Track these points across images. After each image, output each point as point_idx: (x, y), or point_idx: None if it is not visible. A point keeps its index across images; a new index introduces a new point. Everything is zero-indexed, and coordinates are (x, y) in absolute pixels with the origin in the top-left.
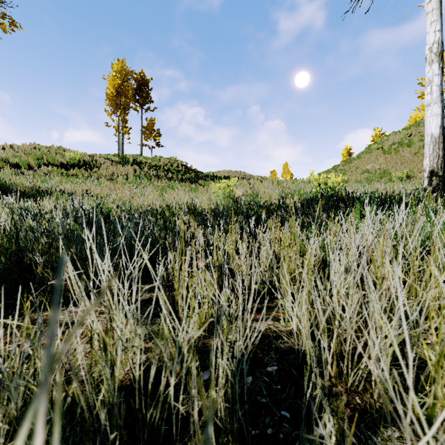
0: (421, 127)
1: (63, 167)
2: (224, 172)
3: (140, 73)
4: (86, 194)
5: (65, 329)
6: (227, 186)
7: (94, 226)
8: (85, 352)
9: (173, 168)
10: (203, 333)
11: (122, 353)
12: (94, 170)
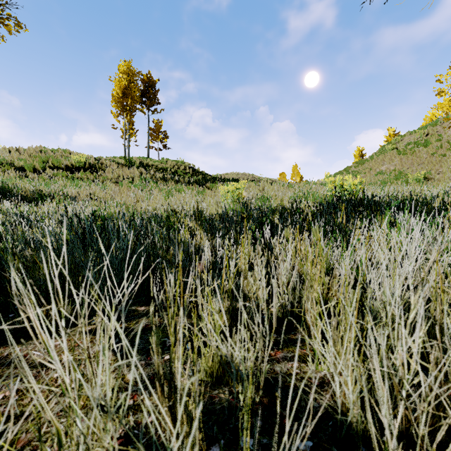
0: (439, 126)
1: (69, 170)
2: (232, 174)
3: (146, 74)
4: (90, 198)
5: (36, 372)
6: (235, 189)
7: (64, 247)
8: (55, 411)
9: (180, 171)
10: (210, 380)
11: (104, 413)
12: (99, 172)
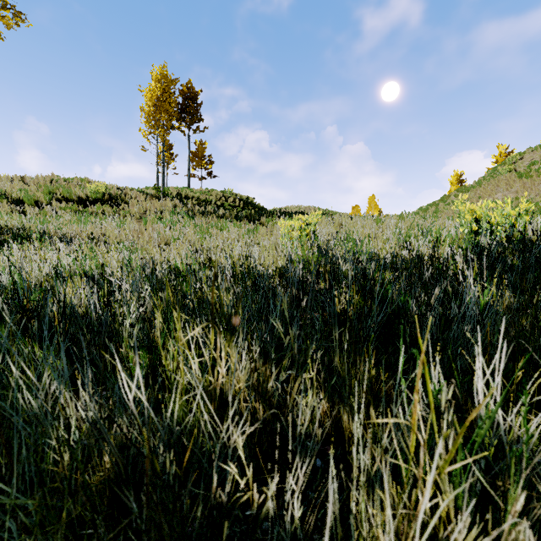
0: None
1: (83, 204)
2: (294, 208)
3: (186, 84)
4: (89, 240)
5: None
6: (304, 225)
7: None
8: None
9: (228, 204)
10: None
11: None
12: (121, 206)
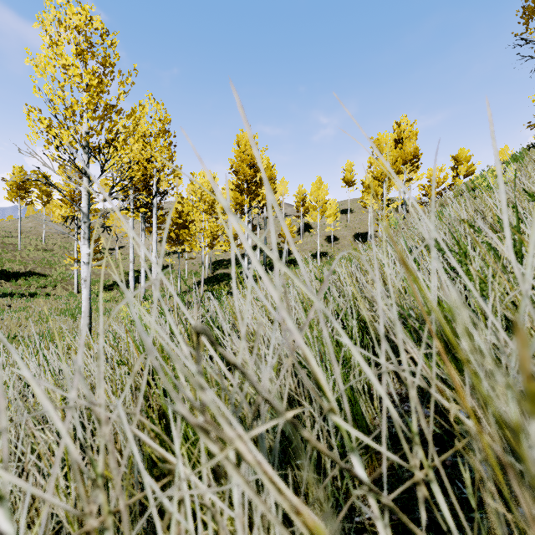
0: None
1: None
2: None
3: None
4: None
5: None
6: None
7: None
8: None
9: None
10: None
11: None
12: None
